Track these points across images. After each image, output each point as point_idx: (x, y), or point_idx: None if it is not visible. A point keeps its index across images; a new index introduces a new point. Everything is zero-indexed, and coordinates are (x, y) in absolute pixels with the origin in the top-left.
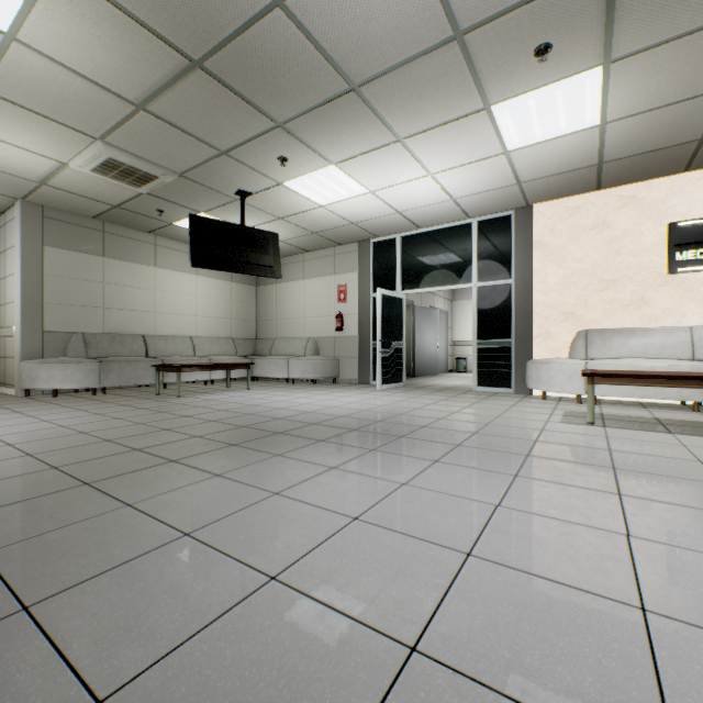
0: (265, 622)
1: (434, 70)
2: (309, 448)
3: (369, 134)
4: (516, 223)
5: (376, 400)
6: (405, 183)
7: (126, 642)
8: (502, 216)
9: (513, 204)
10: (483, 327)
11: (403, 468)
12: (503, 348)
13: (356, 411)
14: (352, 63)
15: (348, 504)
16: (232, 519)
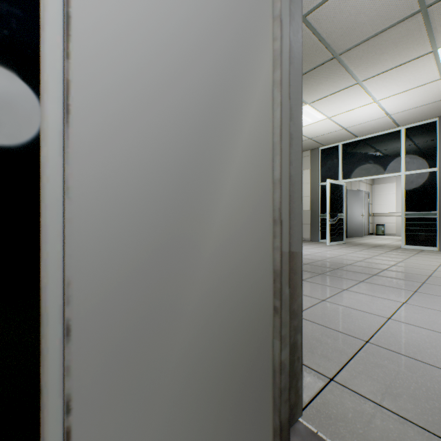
0: (384, 361)
1: (397, 35)
2: (317, 278)
3: (338, 82)
4: (440, 126)
5: (332, 251)
6: (354, 109)
7: (316, 357)
8: (427, 123)
9: (438, 113)
10: (410, 203)
11: (394, 293)
12: (428, 218)
13: (326, 258)
14: (338, 42)
15: (376, 310)
16: (311, 310)
